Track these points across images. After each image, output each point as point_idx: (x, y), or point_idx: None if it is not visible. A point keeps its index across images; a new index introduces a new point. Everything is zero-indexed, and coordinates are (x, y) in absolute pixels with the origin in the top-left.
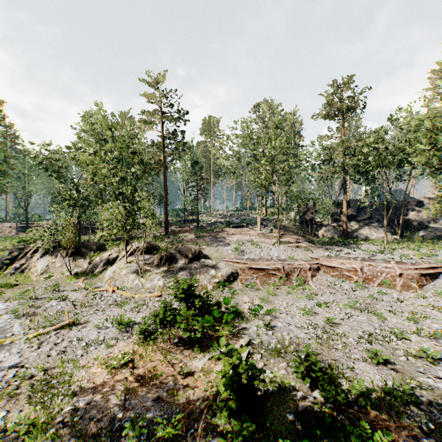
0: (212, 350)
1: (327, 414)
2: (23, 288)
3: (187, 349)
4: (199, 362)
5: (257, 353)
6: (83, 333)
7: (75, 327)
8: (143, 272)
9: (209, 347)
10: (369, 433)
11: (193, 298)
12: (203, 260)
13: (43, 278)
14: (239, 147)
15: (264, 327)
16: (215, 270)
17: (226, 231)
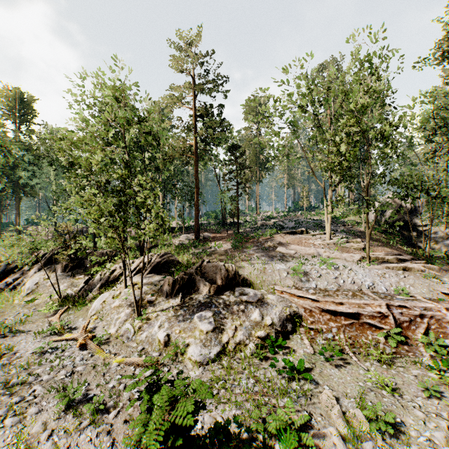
0: None
1: None
2: None
3: None
4: None
5: None
6: None
7: None
8: (144, 306)
9: None
10: None
11: None
12: (239, 290)
13: (25, 302)
14: (299, 110)
15: None
16: (260, 310)
17: (277, 238)
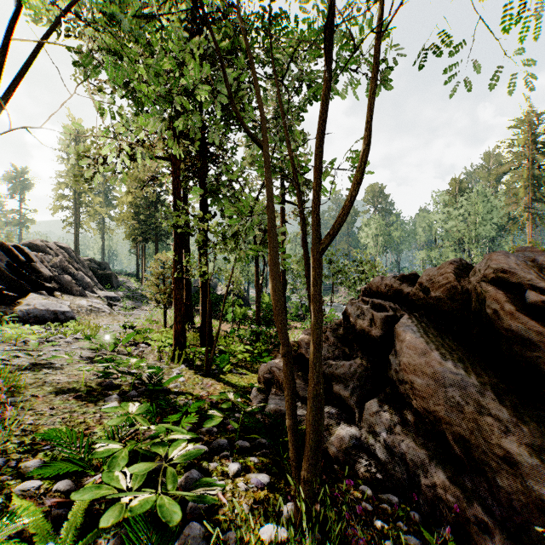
0: None
1: None
2: None
3: None
4: None
5: None
6: None
7: None
8: None
9: None
10: None
11: None
12: None
13: None
14: None
15: None
16: None
17: None
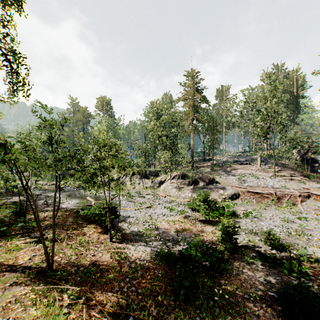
0: (217, 226)
1: (276, 257)
2: (125, 191)
3: (204, 224)
4: (209, 229)
5: (243, 232)
6: (155, 211)
7: (152, 208)
8: (180, 188)
9: (215, 225)
10: (296, 266)
11: (207, 201)
12: (215, 184)
13: (132, 188)
14: (242, 109)
15: (251, 223)
16: (223, 191)
17: (233, 166)
